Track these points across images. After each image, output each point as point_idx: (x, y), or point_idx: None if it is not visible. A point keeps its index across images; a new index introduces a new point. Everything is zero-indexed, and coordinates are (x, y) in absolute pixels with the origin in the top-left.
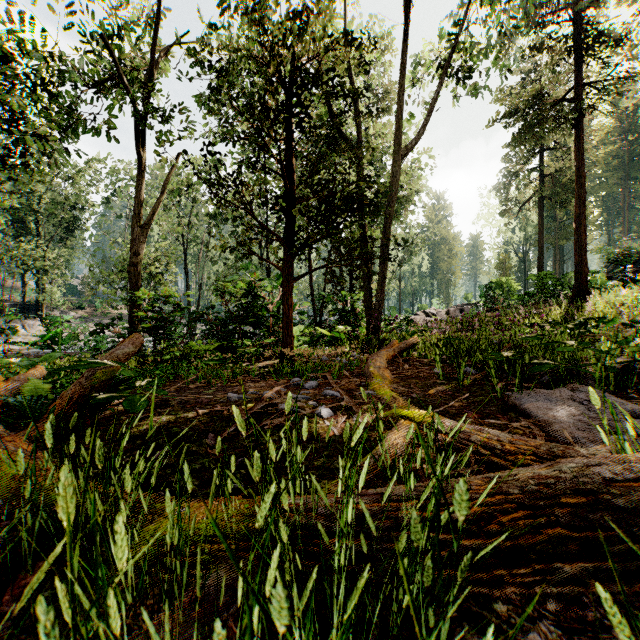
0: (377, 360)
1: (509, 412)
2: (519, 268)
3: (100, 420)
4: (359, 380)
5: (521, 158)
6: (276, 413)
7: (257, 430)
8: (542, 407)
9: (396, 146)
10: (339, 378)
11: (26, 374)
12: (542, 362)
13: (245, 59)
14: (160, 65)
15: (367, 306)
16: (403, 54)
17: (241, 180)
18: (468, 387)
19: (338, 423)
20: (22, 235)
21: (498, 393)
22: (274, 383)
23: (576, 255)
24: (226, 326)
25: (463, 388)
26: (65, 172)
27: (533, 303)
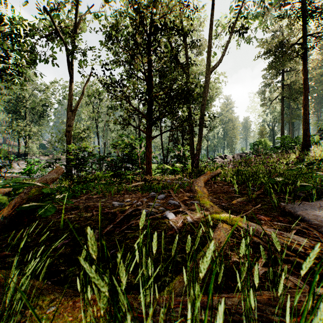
0: (199, 182)
1: (287, 216)
2: (270, 134)
3: (36, 218)
4: (189, 194)
5: (272, 76)
6: (139, 215)
7: (126, 227)
8: (310, 214)
9: (207, 66)
10: (177, 192)
11: (0, 190)
12: (304, 184)
13: (125, 17)
14: (83, 29)
15: (192, 153)
16: (211, 16)
17: (123, 83)
18: (255, 199)
19: (178, 223)
20: (18, 119)
21: (276, 203)
22: (140, 195)
23: (303, 126)
24: (116, 164)
25: (252, 200)
26: (38, 87)
27: (279, 152)
